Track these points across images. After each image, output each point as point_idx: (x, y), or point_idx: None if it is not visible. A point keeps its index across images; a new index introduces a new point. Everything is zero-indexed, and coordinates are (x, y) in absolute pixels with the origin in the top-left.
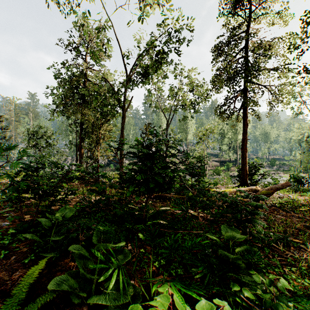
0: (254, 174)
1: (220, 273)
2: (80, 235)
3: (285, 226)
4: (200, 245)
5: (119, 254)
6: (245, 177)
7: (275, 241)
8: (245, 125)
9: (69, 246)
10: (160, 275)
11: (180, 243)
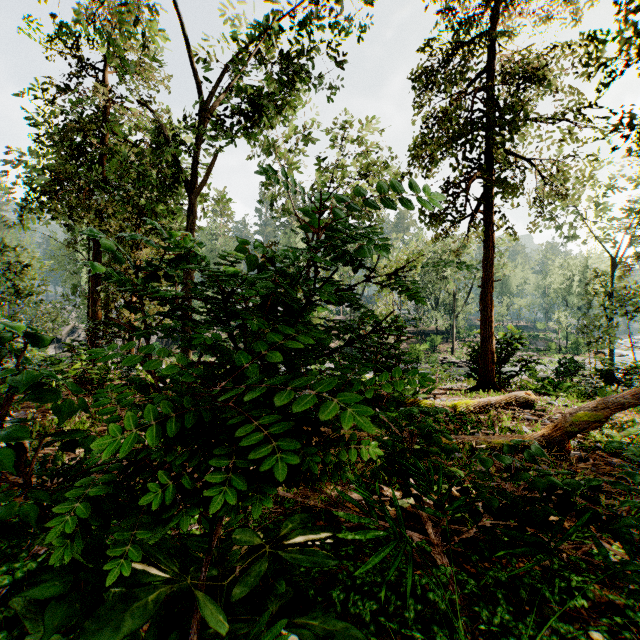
0: (506, 361)
1: None
2: None
3: None
4: None
5: None
6: (489, 368)
7: None
8: (489, 248)
9: None
10: None
11: None
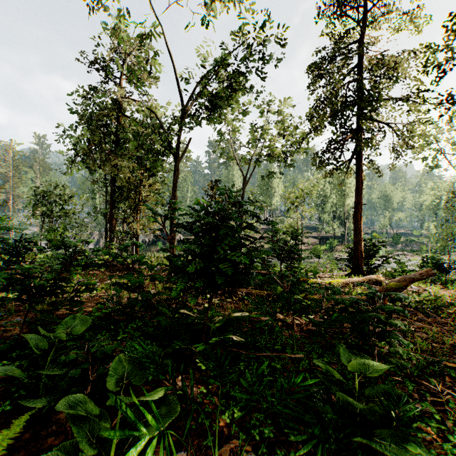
0: (372, 257)
1: (340, 437)
2: (90, 370)
3: (430, 341)
4: (305, 388)
5: (158, 406)
6: (359, 261)
7: (419, 367)
8: (359, 183)
9: (70, 391)
10: (233, 439)
11: (266, 374)
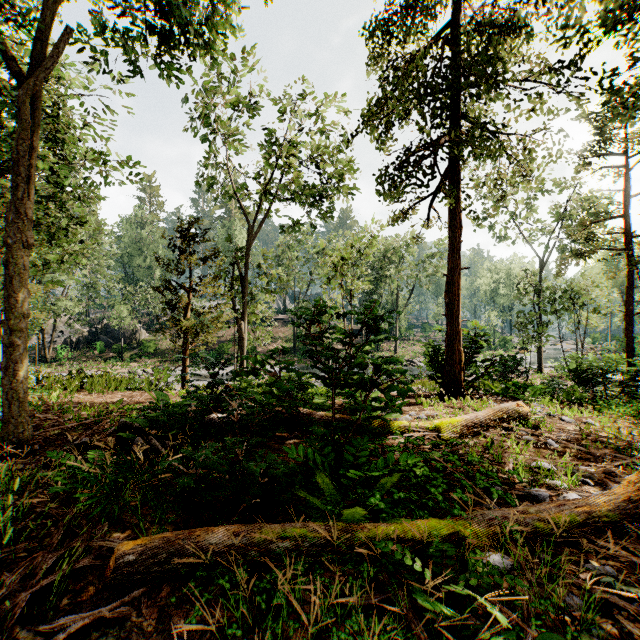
0: (471, 361)
1: None
2: None
3: None
4: None
5: None
6: (457, 371)
7: None
8: (456, 230)
9: None
10: None
11: None
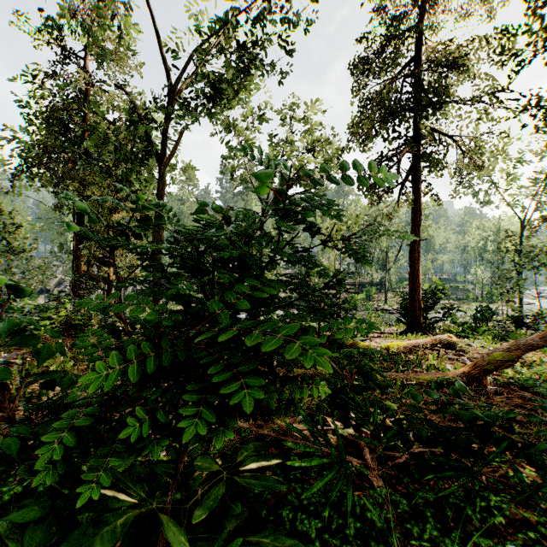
0: (432, 308)
1: None
2: None
3: None
4: None
5: None
6: (417, 314)
7: None
8: (417, 212)
9: None
10: None
11: None
